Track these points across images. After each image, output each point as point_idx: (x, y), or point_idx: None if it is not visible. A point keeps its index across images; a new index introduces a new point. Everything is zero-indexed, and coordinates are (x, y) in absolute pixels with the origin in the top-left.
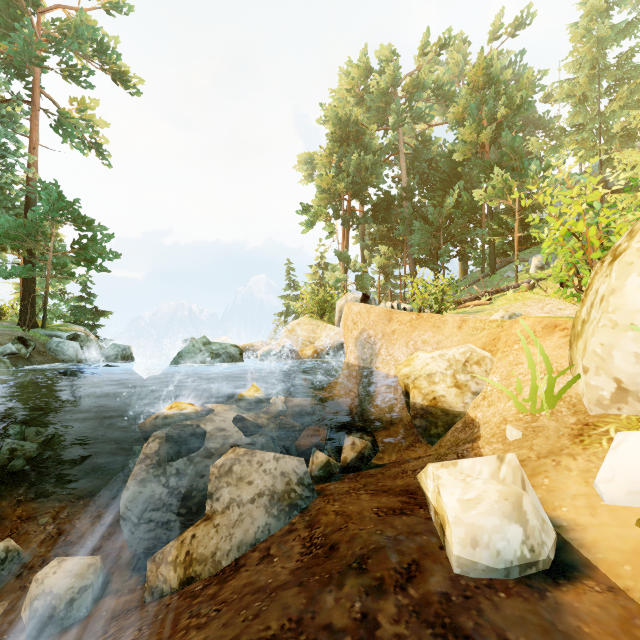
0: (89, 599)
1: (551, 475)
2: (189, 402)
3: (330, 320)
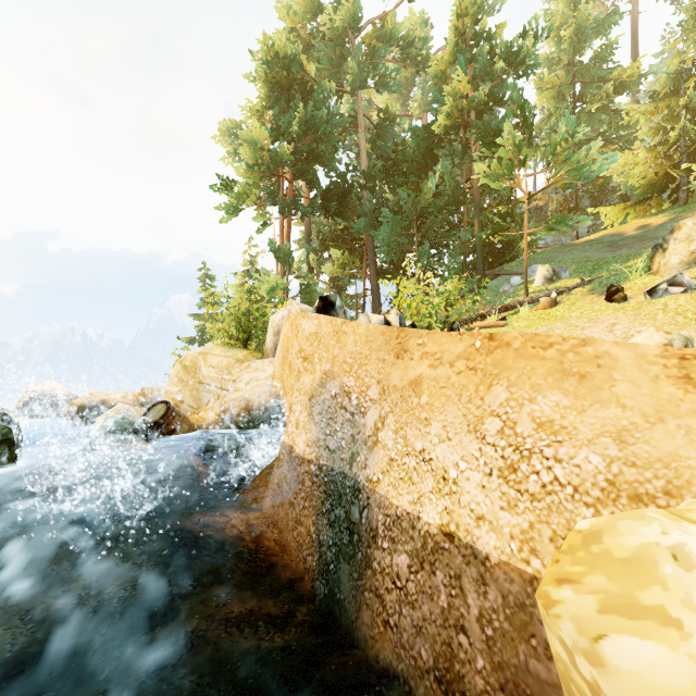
0: None
1: None
2: None
3: (259, 350)
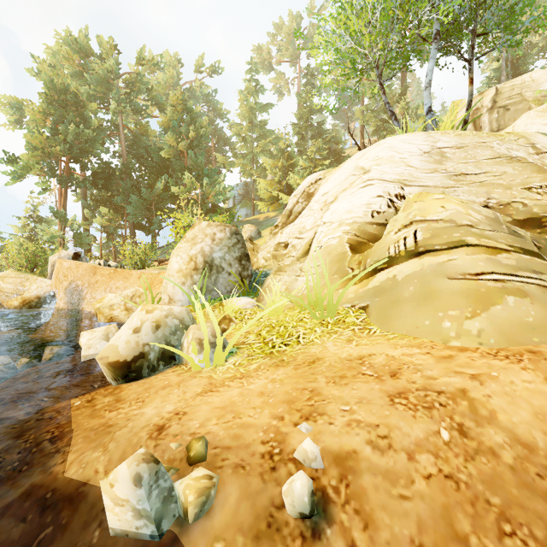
0: None
1: None
2: None
3: (42, 273)
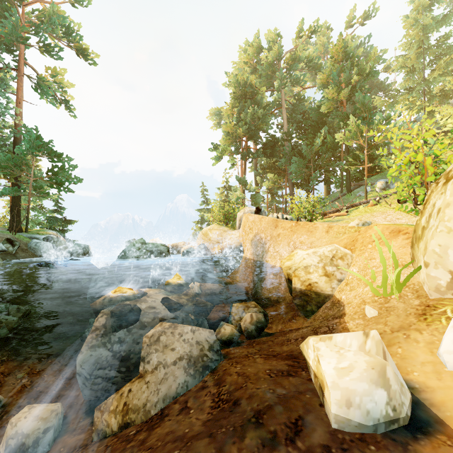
0: (51, 438)
1: (403, 346)
2: (129, 287)
3: (233, 226)
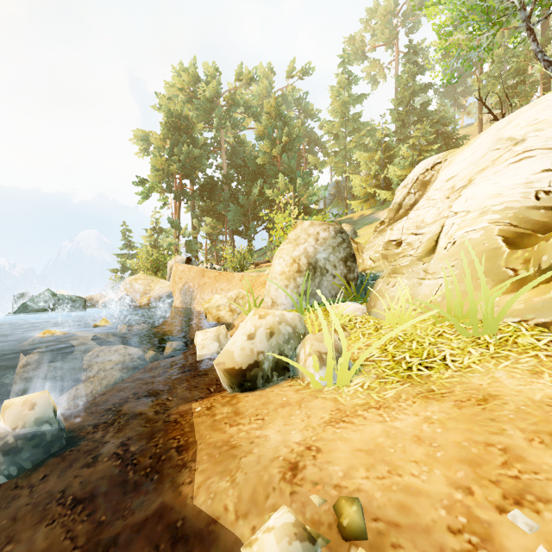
0: None
1: None
2: None
3: (163, 276)
